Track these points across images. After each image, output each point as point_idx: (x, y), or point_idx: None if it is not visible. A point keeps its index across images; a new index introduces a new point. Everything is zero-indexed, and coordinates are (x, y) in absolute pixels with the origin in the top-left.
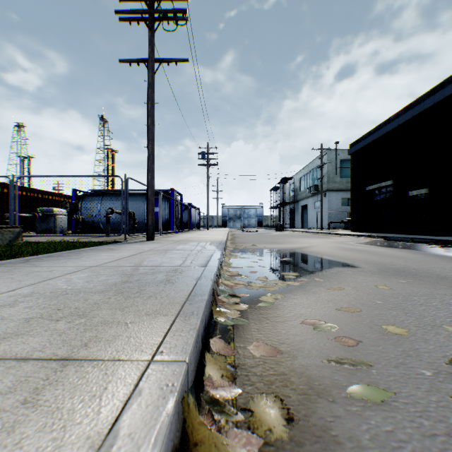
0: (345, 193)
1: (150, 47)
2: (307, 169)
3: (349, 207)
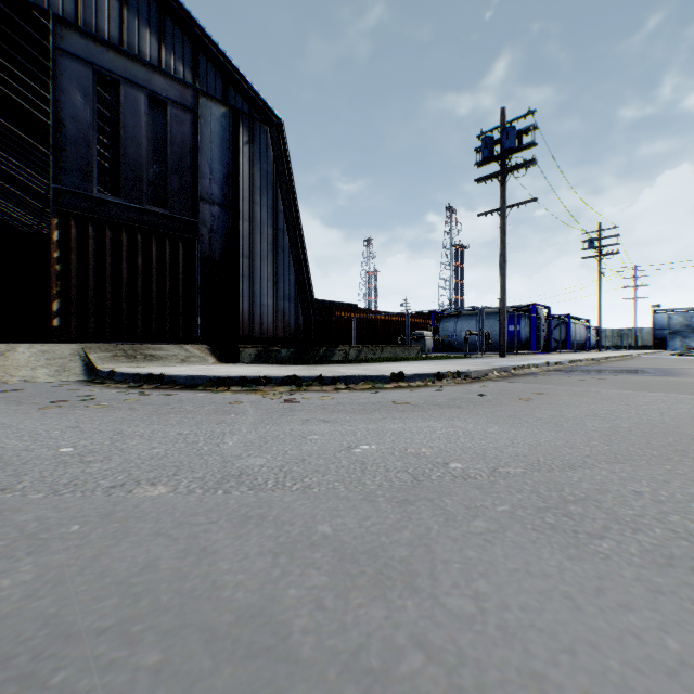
0: None
1: (502, 199)
2: None
3: None
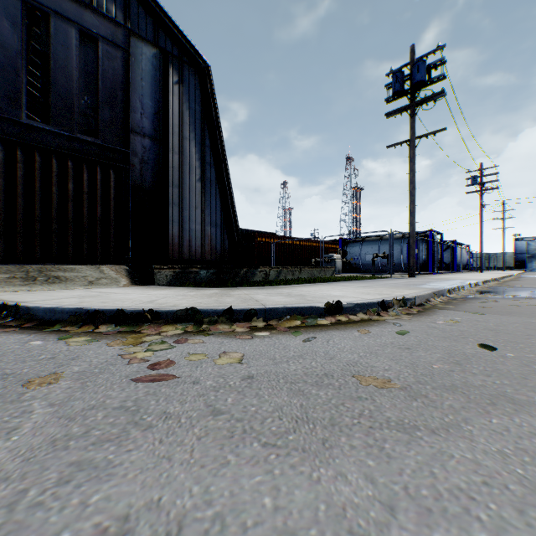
0: None
1: (411, 131)
2: None
3: None
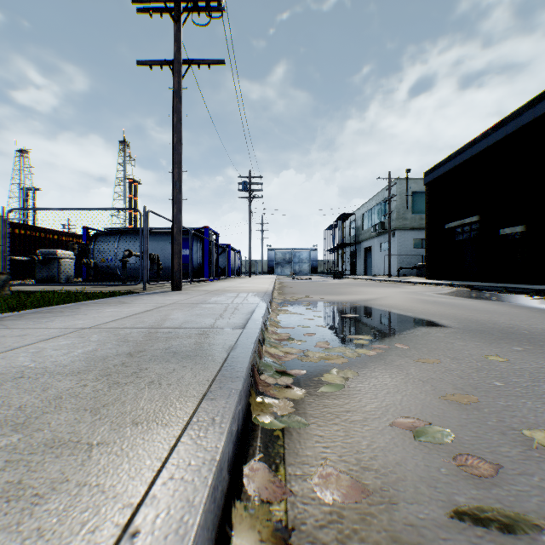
0: (417, 233)
1: (176, 45)
2: (371, 203)
3: (424, 250)
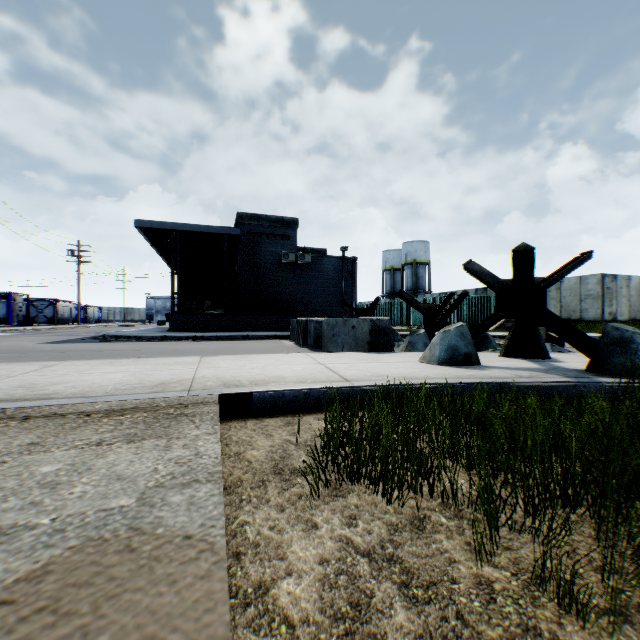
0: None
1: None
2: None
3: None
